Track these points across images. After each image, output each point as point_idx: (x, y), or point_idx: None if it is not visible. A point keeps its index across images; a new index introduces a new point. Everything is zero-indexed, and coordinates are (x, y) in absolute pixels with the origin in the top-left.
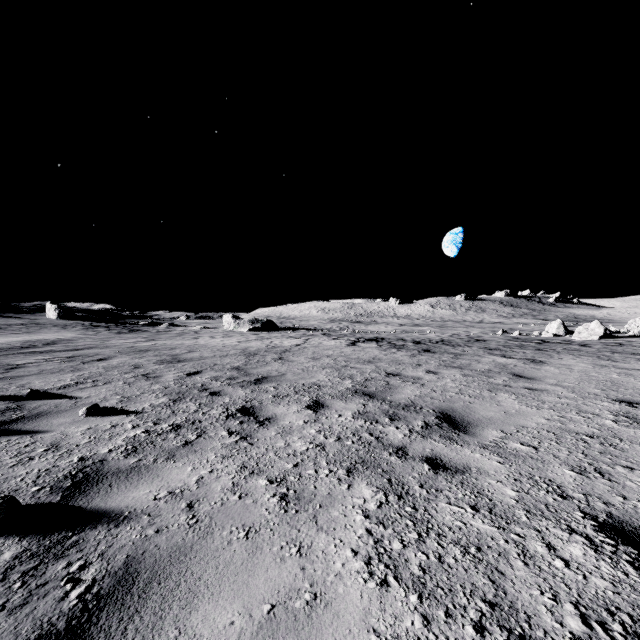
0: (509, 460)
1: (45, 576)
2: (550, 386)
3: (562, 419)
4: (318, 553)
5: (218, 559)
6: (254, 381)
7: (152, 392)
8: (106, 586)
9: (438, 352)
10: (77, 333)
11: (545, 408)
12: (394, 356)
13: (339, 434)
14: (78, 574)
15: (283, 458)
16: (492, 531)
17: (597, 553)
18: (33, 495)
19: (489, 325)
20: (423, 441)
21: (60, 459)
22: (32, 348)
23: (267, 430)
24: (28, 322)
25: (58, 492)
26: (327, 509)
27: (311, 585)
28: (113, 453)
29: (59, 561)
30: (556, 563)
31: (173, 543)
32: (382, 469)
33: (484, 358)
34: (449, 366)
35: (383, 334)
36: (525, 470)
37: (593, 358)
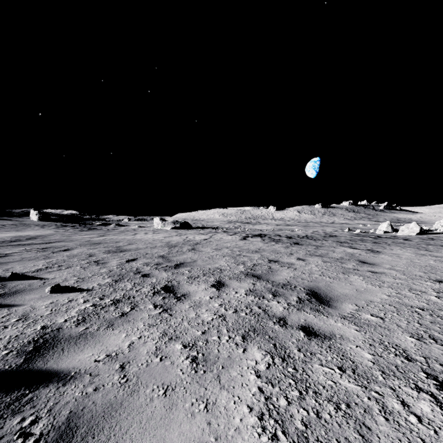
0: (363, 328)
1: (2, 430)
2: (387, 270)
3: (399, 295)
4: (221, 409)
5: (142, 414)
6: (174, 266)
7: (100, 274)
8: (50, 440)
9: (304, 244)
10: (51, 231)
11: (385, 287)
12: (273, 247)
13: (236, 307)
14: (29, 428)
15: (194, 326)
16: (357, 389)
17: (442, 409)
18: (3, 358)
19: (338, 225)
20: (298, 313)
21: (27, 327)
22: (18, 241)
23: (183, 304)
24: (17, 223)
25: (22, 355)
26: (228, 370)
27: (215, 439)
28: (67, 322)
29: (15, 416)
30: (411, 419)
31: (107, 400)
32: (269, 336)
33: (337, 249)
34: (313, 255)
35: (265, 231)
36: (376, 337)
37: (414, 249)
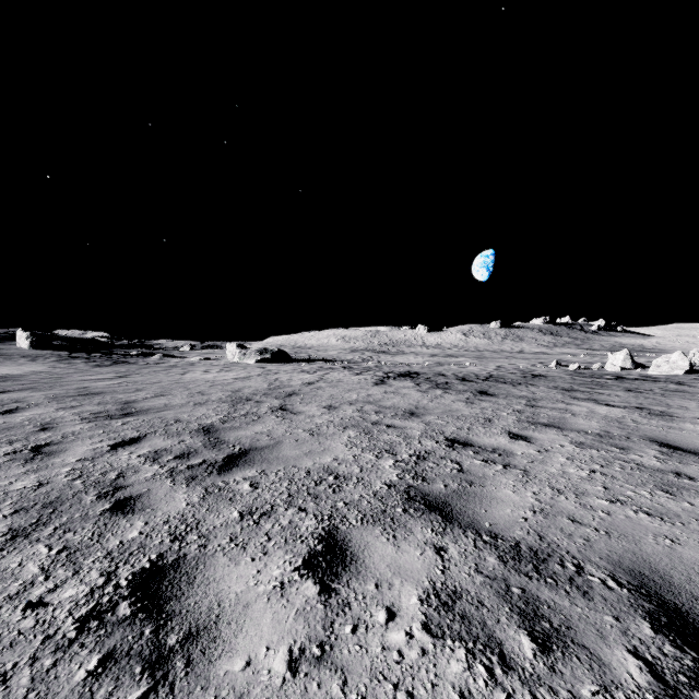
0: None
1: None
2: None
3: None
4: None
5: None
6: (221, 463)
7: None
8: None
9: (500, 395)
10: (45, 366)
11: None
12: (444, 402)
13: None
14: None
15: None
16: None
17: None
18: None
19: (532, 356)
20: None
21: None
22: None
23: None
24: None
25: None
26: None
27: None
28: None
29: None
30: None
31: None
32: None
33: (573, 406)
34: (536, 423)
35: (415, 367)
36: None
37: None
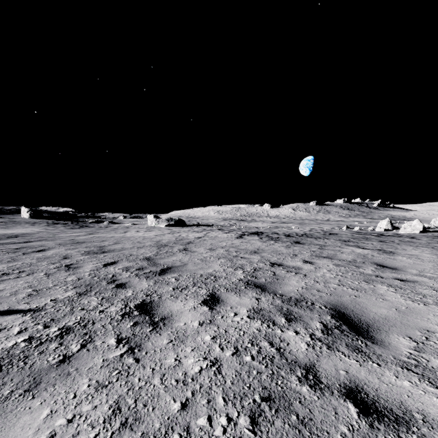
0: None
1: None
2: (416, 277)
3: None
4: None
5: None
6: (159, 271)
7: (64, 284)
8: None
9: (306, 243)
10: (41, 228)
11: (432, 304)
12: (273, 247)
13: (236, 343)
14: None
15: (170, 389)
16: None
17: None
18: None
19: (334, 222)
20: (331, 355)
21: None
22: None
23: (159, 336)
24: (7, 220)
25: None
26: None
27: None
28: None
29: None
30: None
31: None
32: (296, 415)
33: (344, 249)
34: (320, 256)
35: (261, 229)
36: None
37: (430, 249)
